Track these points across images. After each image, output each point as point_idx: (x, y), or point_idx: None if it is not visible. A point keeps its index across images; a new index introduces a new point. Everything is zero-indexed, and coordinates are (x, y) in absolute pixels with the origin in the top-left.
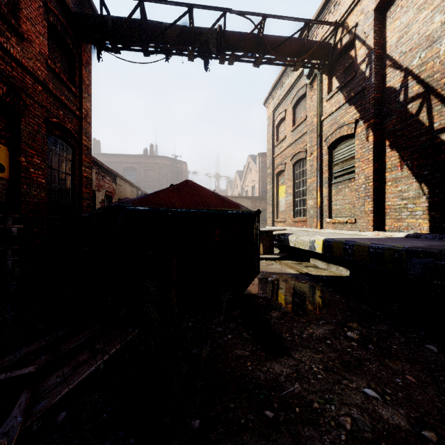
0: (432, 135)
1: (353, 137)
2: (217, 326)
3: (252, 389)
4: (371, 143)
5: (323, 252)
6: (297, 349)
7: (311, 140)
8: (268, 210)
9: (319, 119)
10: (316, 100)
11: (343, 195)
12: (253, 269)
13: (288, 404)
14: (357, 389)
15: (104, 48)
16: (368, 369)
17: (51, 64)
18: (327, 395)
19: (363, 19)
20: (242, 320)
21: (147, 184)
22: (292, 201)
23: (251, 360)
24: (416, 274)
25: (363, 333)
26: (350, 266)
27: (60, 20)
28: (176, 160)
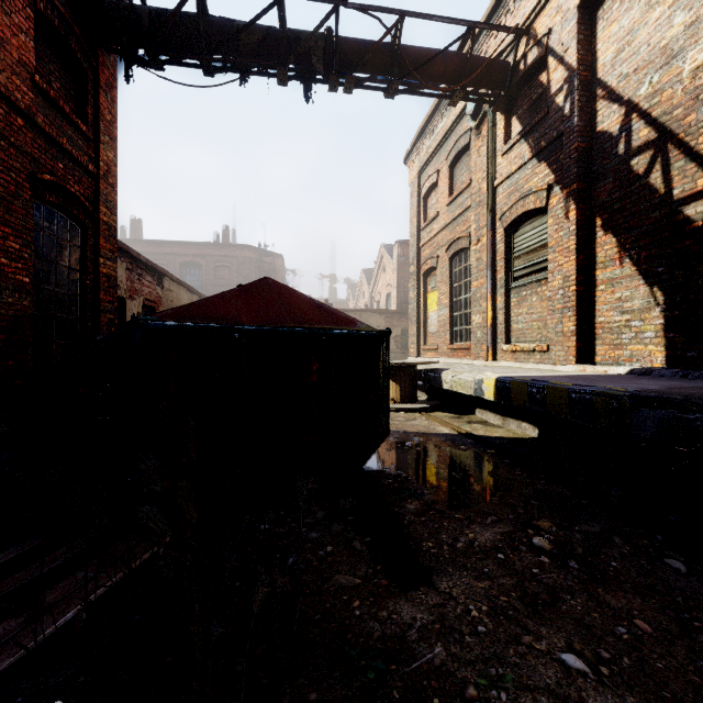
0: (671, 208)
1: (544, 213)
2: (310, 529)
3: (356, 657)
4: (573, 222)
5: (496, 398)
6: (445, 571)
7: (477, 218)
8: (410, 331)
9: (491, 185)
10: (486, 154)
11: (529, 306)
12: (378, 428)
13: (419, 690)
14: (548, 653)
15: (137, 60)
16: (568, 609)
17: (41, 82)
18: (494, 668)
19: (561, 21)
20: (355, 518)
21: (219, 290)
22: (448, 317)
23: (361, 596)
24: (647, 435)
25: (560, 539)
26: (540, 422)
27: (59, 9)
28: (267, 251)
